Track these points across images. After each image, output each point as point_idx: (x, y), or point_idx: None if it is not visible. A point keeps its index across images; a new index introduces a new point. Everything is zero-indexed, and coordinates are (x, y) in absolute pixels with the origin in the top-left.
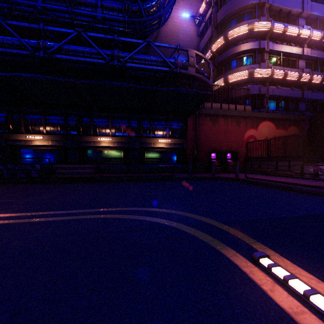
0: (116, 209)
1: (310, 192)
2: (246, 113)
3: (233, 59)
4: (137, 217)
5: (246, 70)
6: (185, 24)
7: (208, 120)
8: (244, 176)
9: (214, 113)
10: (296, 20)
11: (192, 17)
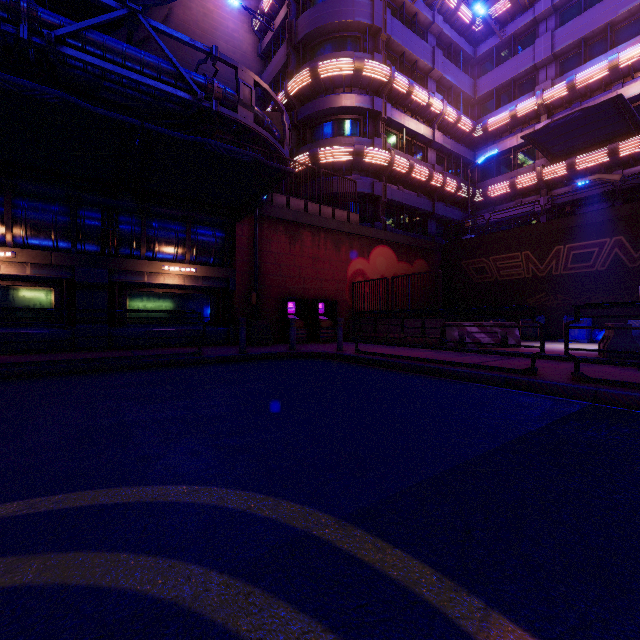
0: None
1: (475, 377)
2: (352, 226)
3: (328, 120)
4: None
5: (350, 145)
6: (231, 22)
7: (282, 231)
8: (352, 350)
9: (294, 219)
10: (424, 80)
11: (247, 14)
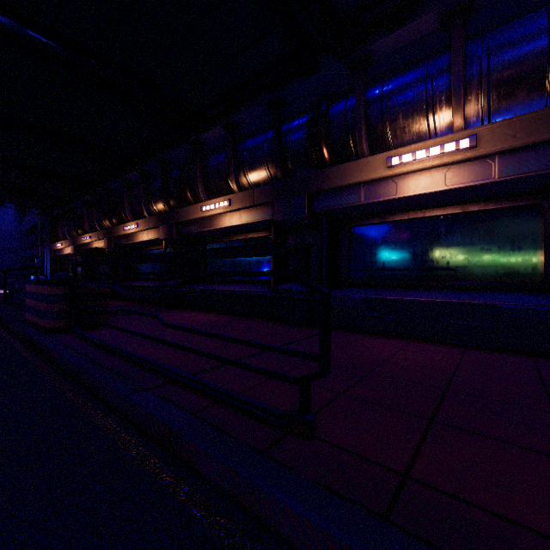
0: None
1: None
2: None
3: None
4: None
5: None
6: None
7: None
8: None
9: None
10: None
11: None
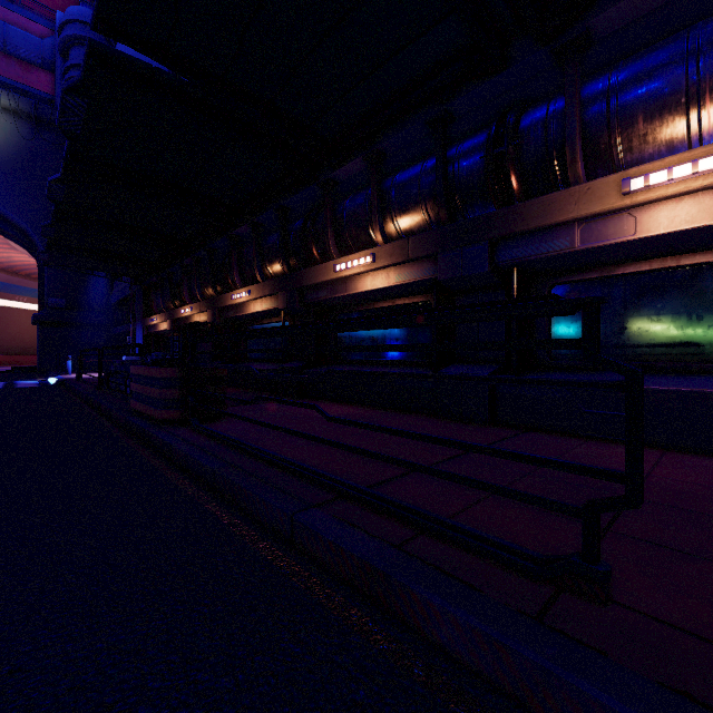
0: None
1: None
2: None
3: None
4: None
5: None
6: None
7: None
8: None
9: None
10: None
11: None
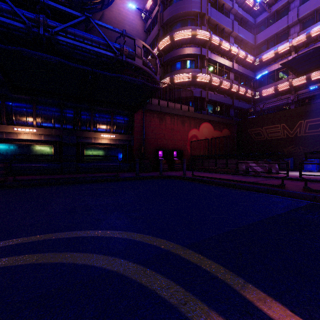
0: (13, 242)
1: (252, 188)
2: (190, 113)
3: (178, 61)
4: (49, 259)
5: (189, 73)
6: (131, 16)
7: (156, 117)
8: (190, 174)
9: (162, 110)
10: (228, 37)
11: (139, 11)
